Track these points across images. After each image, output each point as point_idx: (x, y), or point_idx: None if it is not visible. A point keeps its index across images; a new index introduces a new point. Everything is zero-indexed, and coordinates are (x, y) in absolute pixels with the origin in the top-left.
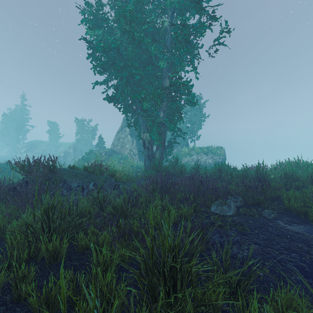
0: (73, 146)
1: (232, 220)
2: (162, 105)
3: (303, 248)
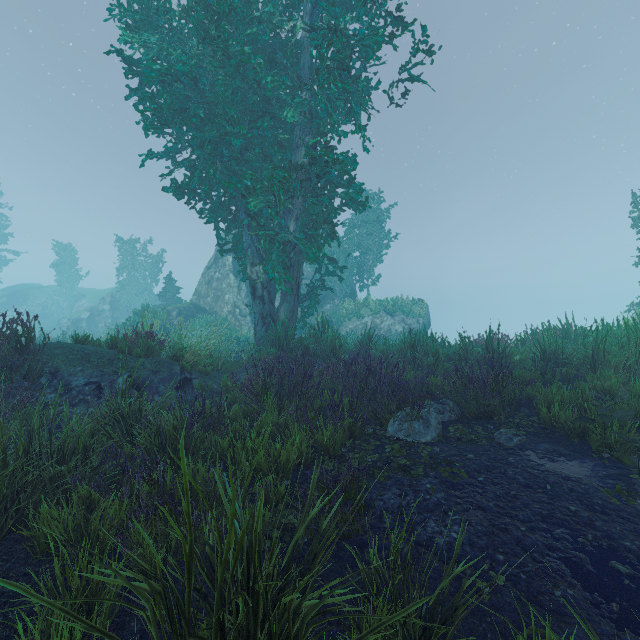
0: (111, 297)
1: (430, 454)
2: (292, 206)
3: (579, 513)
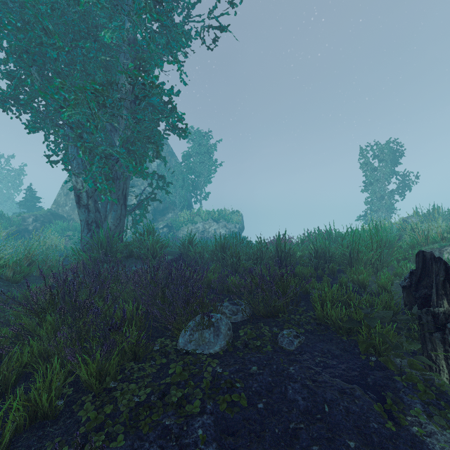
0: None
1: (214, 372)
2: (119, 125)
3: None
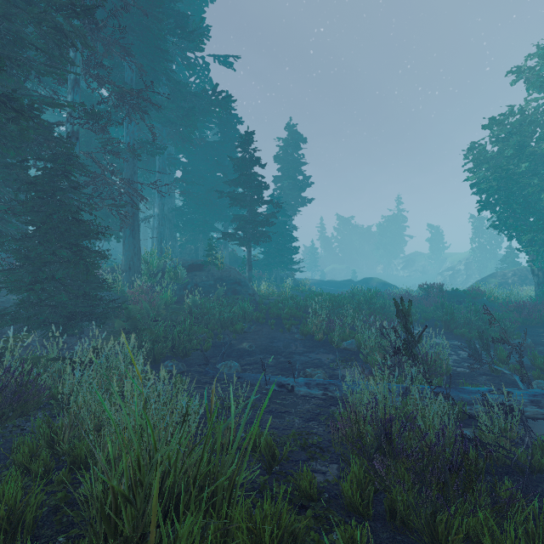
0: (465, 260)
1: None
2: None
3: None
